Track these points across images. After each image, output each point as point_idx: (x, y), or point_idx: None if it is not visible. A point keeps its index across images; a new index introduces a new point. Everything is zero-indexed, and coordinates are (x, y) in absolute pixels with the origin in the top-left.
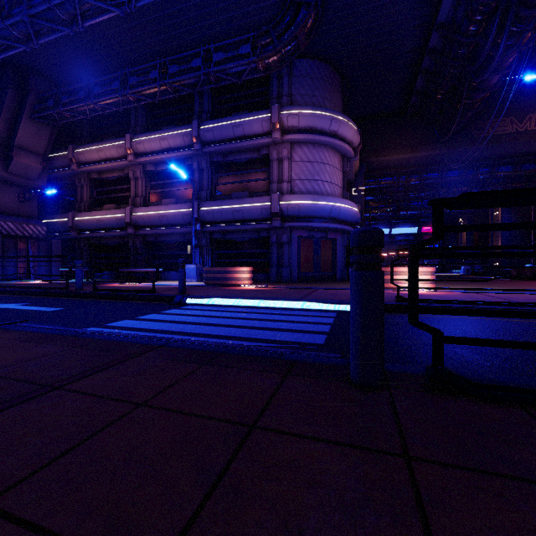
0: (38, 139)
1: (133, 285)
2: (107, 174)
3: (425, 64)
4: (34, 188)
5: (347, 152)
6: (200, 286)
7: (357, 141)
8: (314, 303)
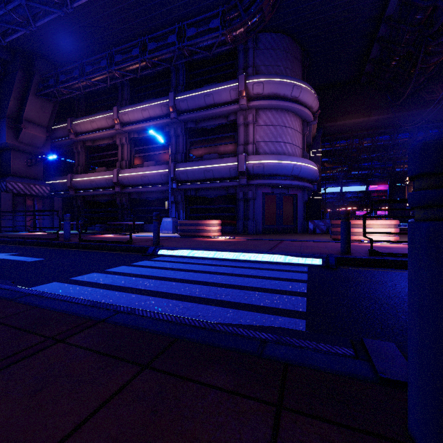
0: (42, 113)
1: (117, 236)
2: (99, 142)
3: (381, 33)
4: (40, 155)
5: (307, 117)
6: (174, 238)
7: (316, 106)
8: (283, 256)
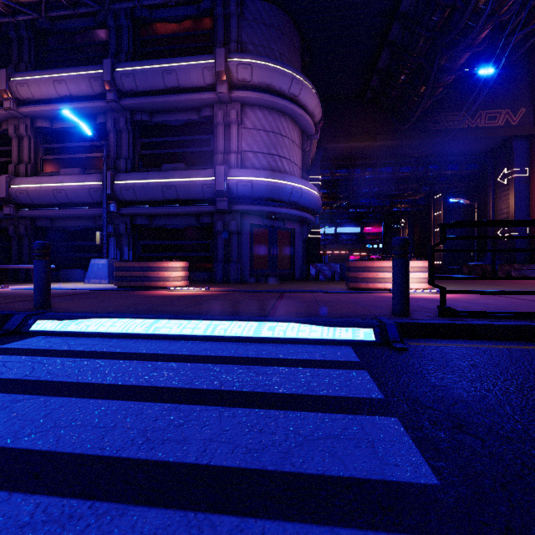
0: None
1: None
2: None
3: (393, 35)
4: None
5: (308, 127)
6: (103, 291)
7: (318, 114)
8: (300, 325)
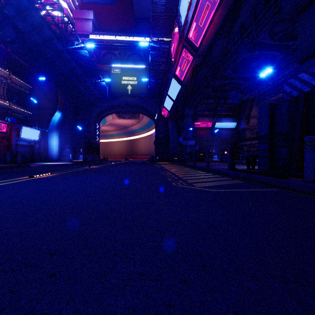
0: (256, 112)
1: None
2: None
3: None
4: (255, 129)
5: None
6: None
7: None
8: None
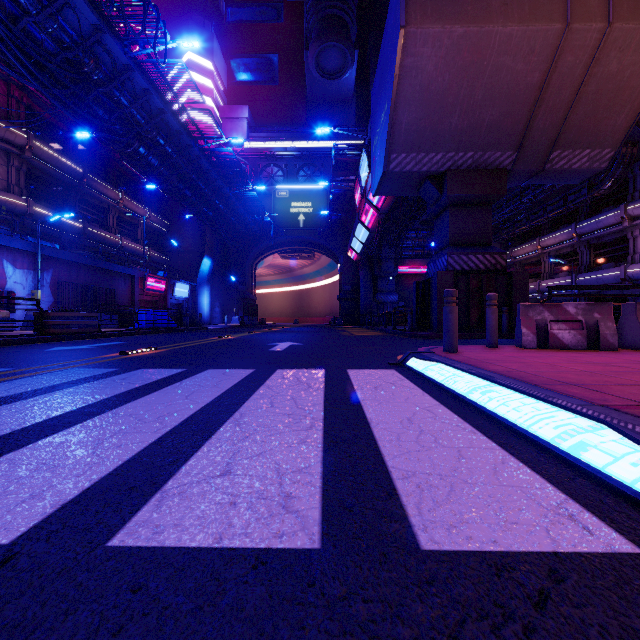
0: None
1: None
2: (530, 260)
3: None
4: None
5: None
6: None
7: None
8: None
